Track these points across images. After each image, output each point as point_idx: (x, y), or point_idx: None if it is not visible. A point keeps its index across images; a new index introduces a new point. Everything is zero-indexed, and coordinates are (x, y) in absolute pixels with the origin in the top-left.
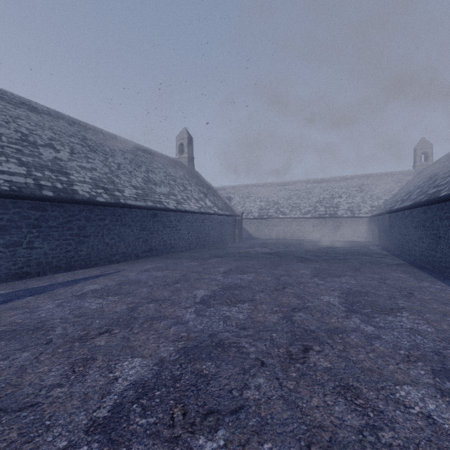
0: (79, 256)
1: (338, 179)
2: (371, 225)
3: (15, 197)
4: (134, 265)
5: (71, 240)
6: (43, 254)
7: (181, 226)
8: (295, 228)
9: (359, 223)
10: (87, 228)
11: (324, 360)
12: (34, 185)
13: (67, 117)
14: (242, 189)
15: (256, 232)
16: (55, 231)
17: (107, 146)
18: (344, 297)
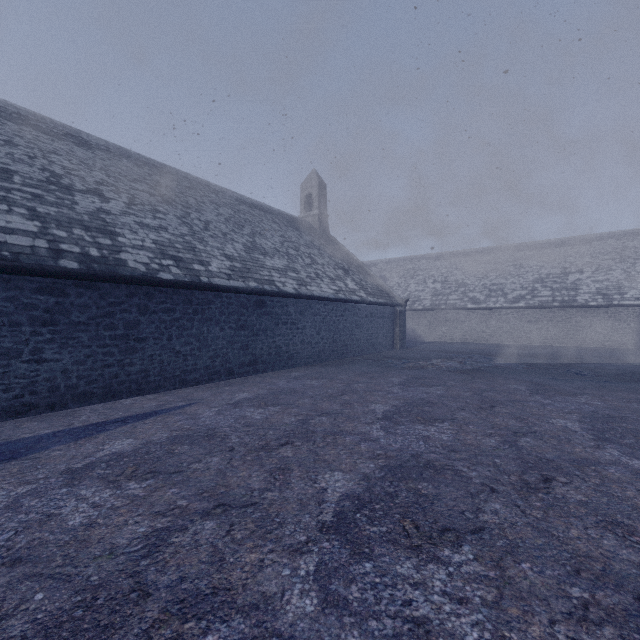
0: (127, 375)
1: (574, 241)
2: None
3: (6, 271)
4: (221, 391)
5: (112, 346)
6: (62, 371)
7: (305, 322)
8: (496, 326)
9: (622, 316)
10: (142, 326)
11: None
12: (48, 250)
13: (134, 156)
14: (403, 264)
15: (427, 331)
16: (83, 331)
17: (192, 197)
18: None
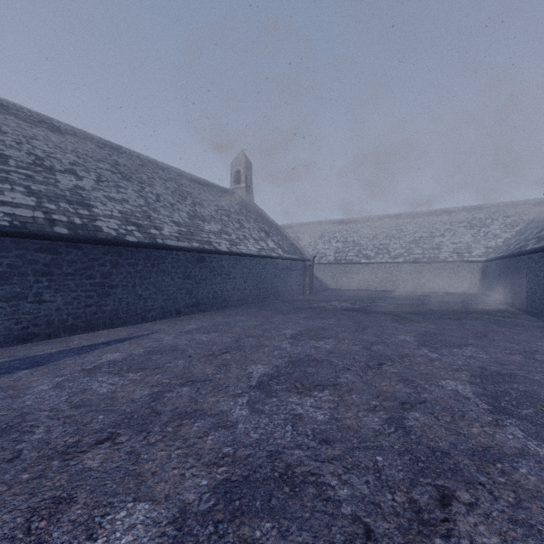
0: (102, 313)
1: (439, 212)
2: (486, 272)
3: (17, 236)
4: (174, 324)
5: (92, 291)
6: (56, 309)
7: (235, 274)
8: (382, 276)
9: (470, 269)
10: (113, 276)
11: (487, 530)
12: (44, 220)
13: (96, 139)
14: (313, 227)
15: (331, 281)
16: (71, 280)
17: (144, 173)
18: (480, 384)
